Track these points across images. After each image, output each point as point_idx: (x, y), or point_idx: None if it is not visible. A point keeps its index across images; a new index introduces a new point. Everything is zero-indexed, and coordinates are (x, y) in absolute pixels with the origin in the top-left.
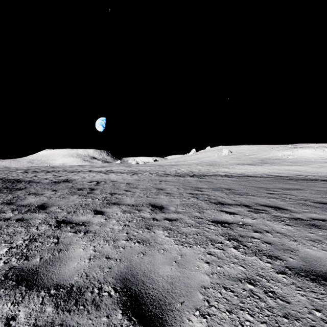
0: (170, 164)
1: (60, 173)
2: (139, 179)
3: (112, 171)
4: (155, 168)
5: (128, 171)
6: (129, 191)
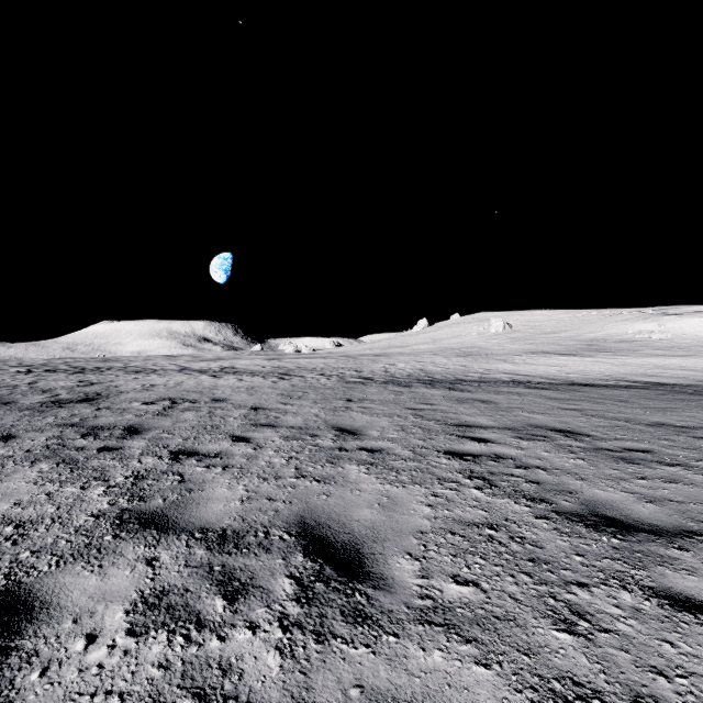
0: (372, 352)
1: (103, 375)
2: (291, 393)
3: (232, 371)
4: (335, 363)
5: (271, 371)
6: (243, 440)
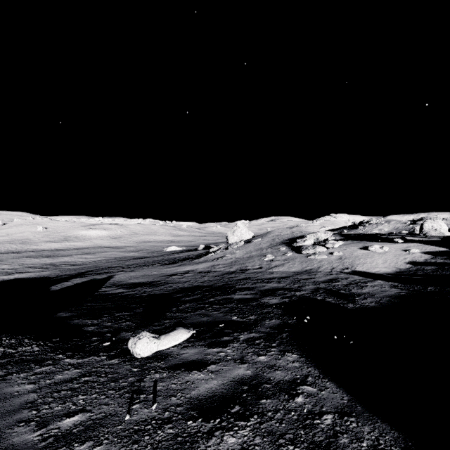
0: None
1: None
2: None
3: None
4: None
5: None
6: None
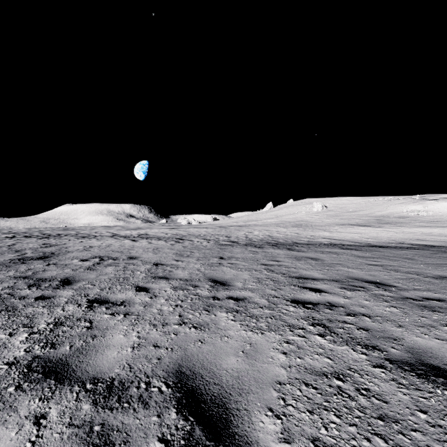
0: (237, 224)
1: (60, 239)
2: (182, 253)
3: (146, 236)
4: (213, 231)
5: (171, 236)
6: (144, 290)
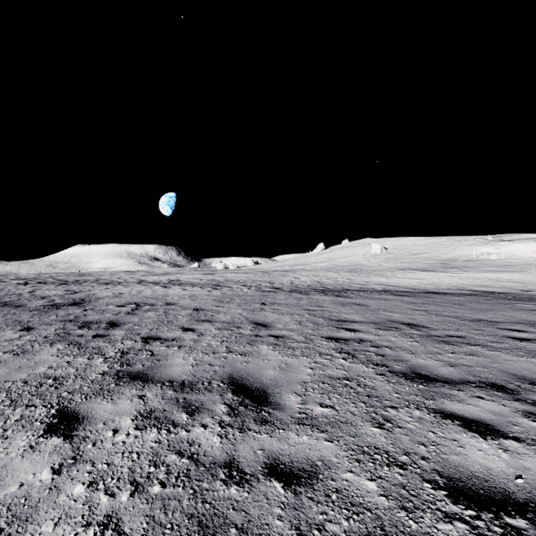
0: (282, 269)
1: (82, 286)
2: (221, 299)
3: (178, 283)
4: (254, 277)
5: (207, 283)
6: (190, 330)
